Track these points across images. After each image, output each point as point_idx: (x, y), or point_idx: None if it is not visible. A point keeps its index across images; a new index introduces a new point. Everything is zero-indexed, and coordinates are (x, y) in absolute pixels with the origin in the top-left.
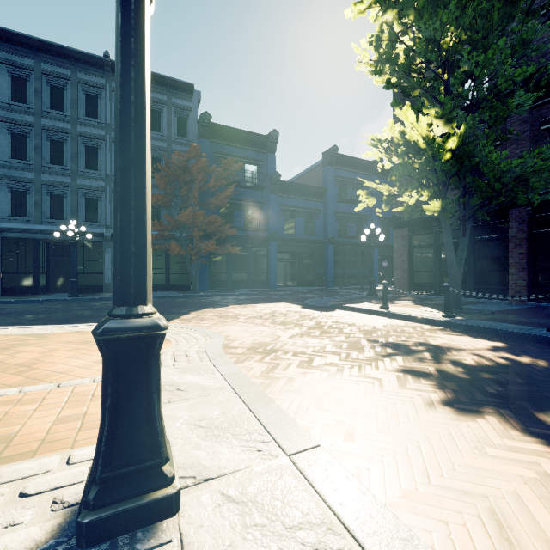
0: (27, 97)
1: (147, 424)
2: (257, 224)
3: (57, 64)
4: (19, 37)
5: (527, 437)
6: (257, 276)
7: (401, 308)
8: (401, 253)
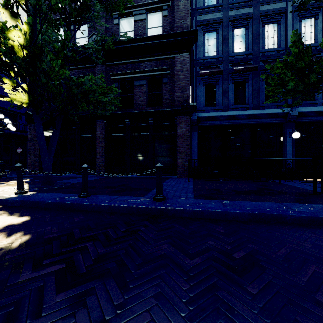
0: None
1: None
2: None
3: None
4: None
5: None
6: None
7: None
8: (34, 143)
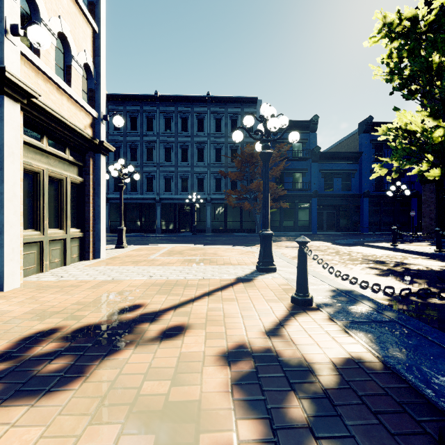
0: (171, 127)
1: (270, 253)
2: (302, 186)
3: (184, 106)
4: (168, 97)
5: (396, 281)
6: (302, 223)
7: (409, 247)
8: (429, 204)
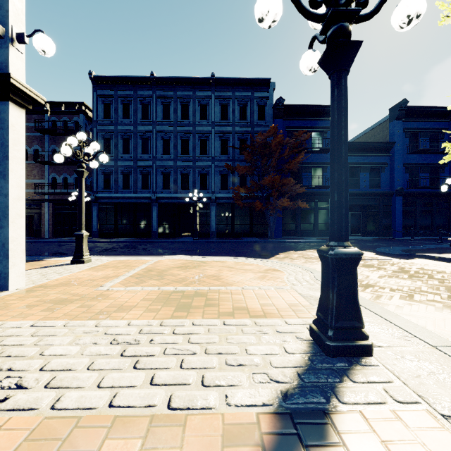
0: (170, 115)
1: (353, 305)
2: (322, 182)
3: (185, 90)
4: (166, 79)
5: None
6: (322, 226)
7: None
8: None
